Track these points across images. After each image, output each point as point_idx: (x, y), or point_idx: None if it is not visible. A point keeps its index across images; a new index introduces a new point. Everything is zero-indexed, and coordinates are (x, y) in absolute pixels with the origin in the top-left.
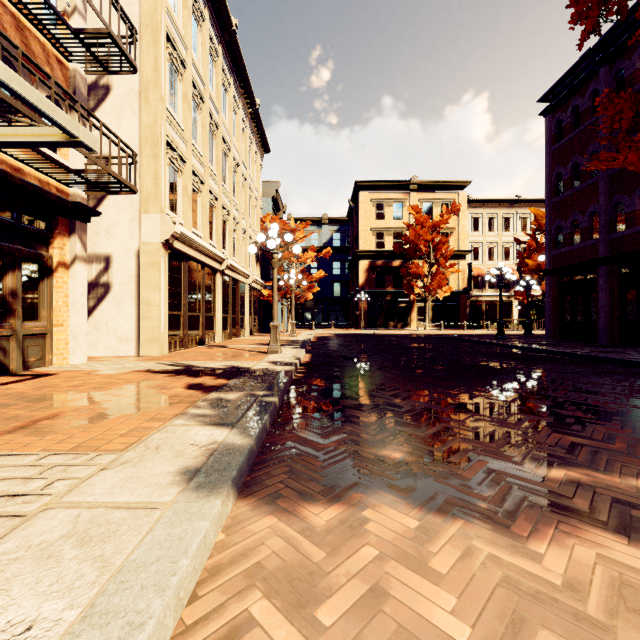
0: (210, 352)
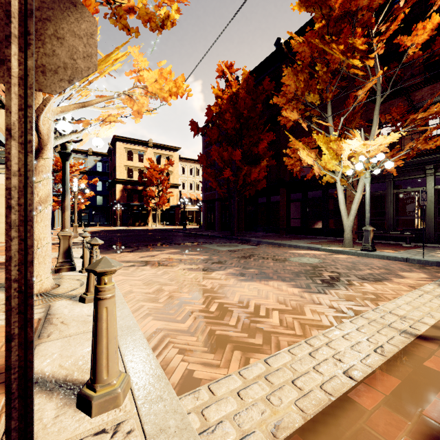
0: None
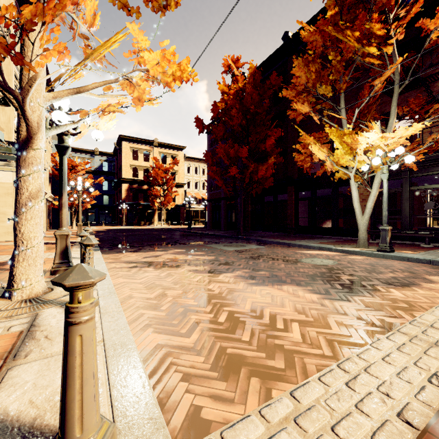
0: None
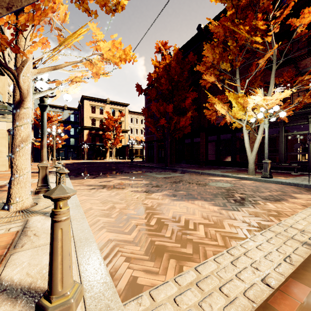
0: None
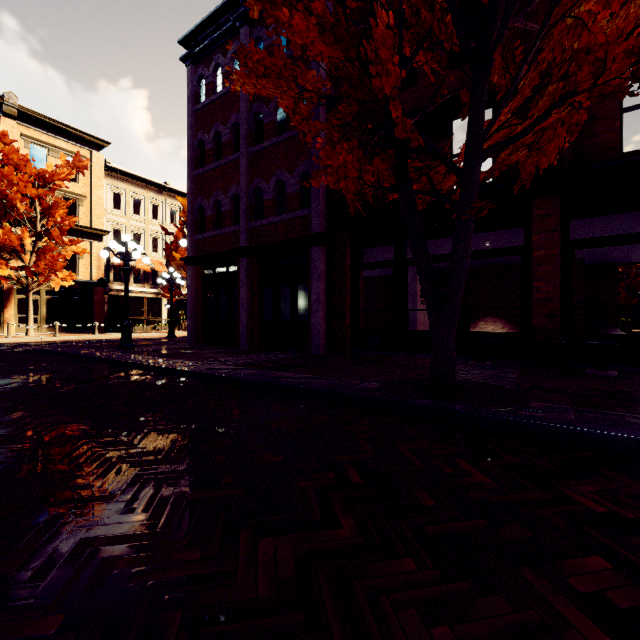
0: None
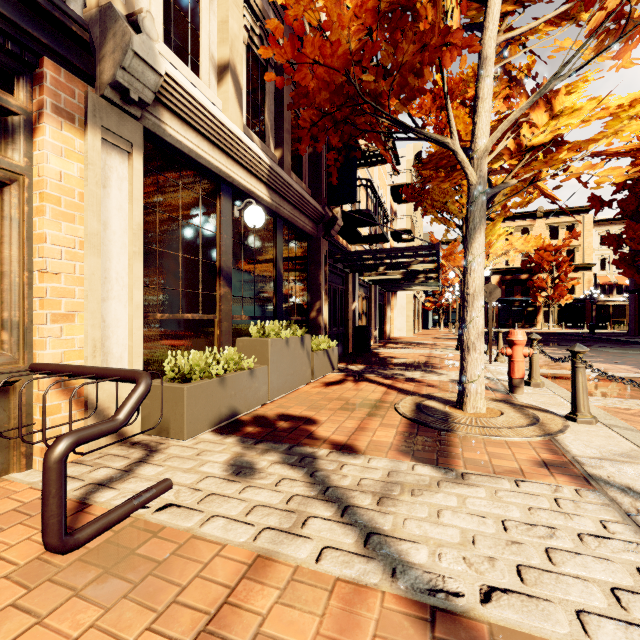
0: (427, 335)
